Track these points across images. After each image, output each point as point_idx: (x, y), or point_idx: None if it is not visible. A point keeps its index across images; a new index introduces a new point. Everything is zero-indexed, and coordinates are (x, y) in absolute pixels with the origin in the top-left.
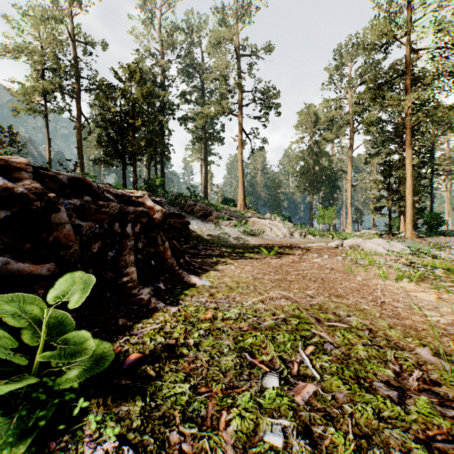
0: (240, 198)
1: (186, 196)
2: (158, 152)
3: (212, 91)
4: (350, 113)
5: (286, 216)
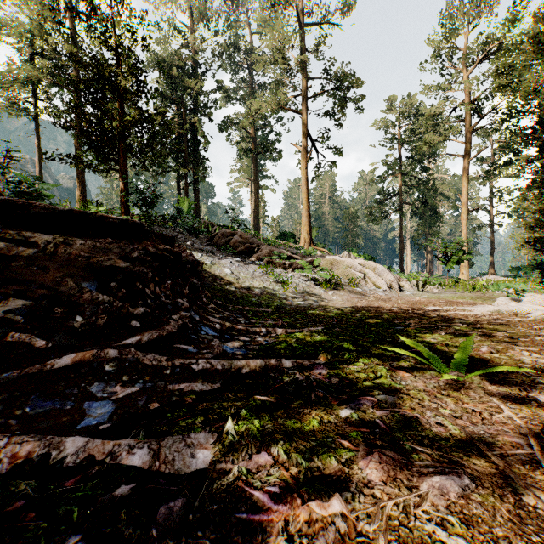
0: (303, 231)
1: (225, 226)
2: (189, 168)
3: (264, 86)
4: (469, 102)
5: (368, 257)
